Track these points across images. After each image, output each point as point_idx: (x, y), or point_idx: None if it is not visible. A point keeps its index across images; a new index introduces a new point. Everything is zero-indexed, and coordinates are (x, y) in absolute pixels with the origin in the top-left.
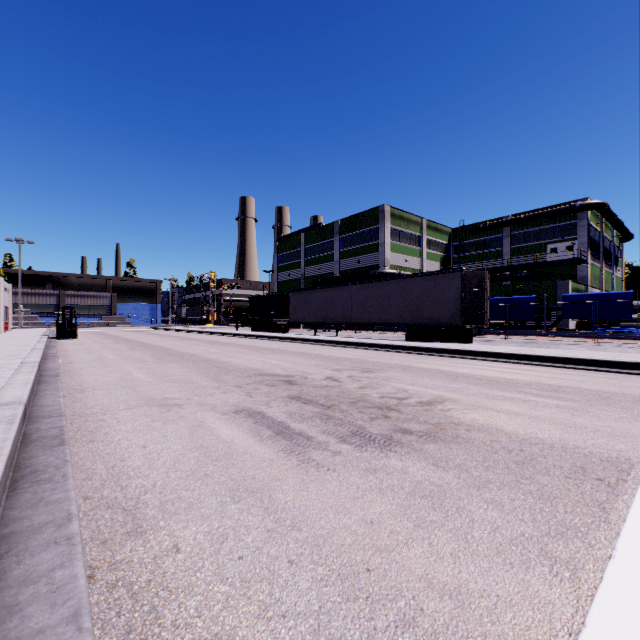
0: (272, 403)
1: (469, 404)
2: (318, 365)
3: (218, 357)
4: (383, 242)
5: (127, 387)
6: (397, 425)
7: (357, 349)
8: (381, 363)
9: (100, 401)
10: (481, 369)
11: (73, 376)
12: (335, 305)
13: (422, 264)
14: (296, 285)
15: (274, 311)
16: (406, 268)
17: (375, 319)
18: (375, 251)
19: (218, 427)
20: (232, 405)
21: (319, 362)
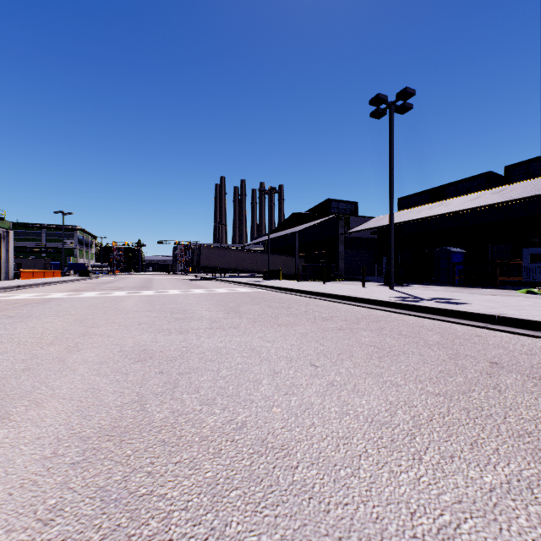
0: None
1: None
2: None
3: None
4: None
5: None
6: None
7: None
8: None
9: None
10: None
11: None
12: None
13: None
14: None
15: None
16: None
17: None
18: None
19: None
20: None
21: None
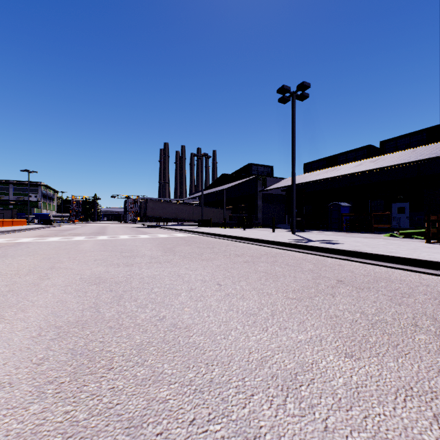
0: None
1: None
2: None
3: None
4: None
5: None
6: None
7: None
8: None
9: None
10: None
11: None
12: None
13: None
14: None
15: None
16: None
17: None
18: None
19: None
20: None
21: None
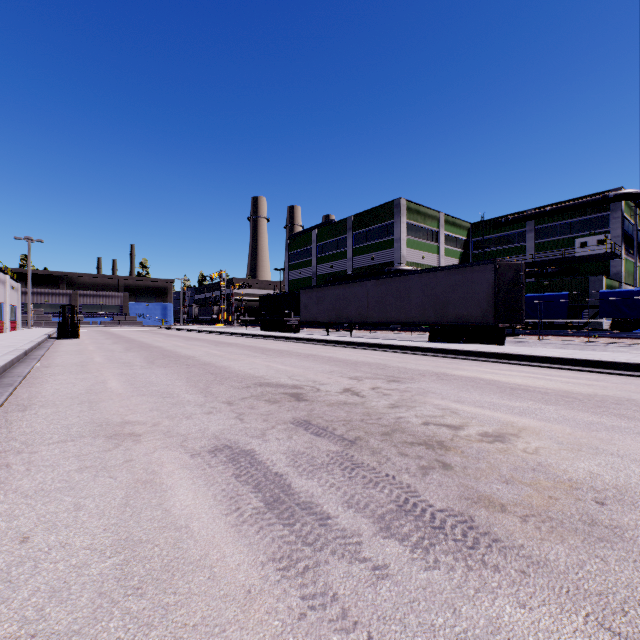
0: (269, 433)
1: (562, 439)
2: (332, 371)
3: (217, 360)
4: (399, 237)
5: (86, 402)
6: (470, 486)
7: (375, 351)
8: (408, 369)
9: (33, 426)
10: (537, 378)
11: (33, 385)
12: (349, 303)
13: (440, 261)
14: (307, 284)
15: (285, 310)
16: (423, 265)
17: (393, 318)
18: (390, 247)
19: (175, 486)
20: (211, 437)
21: (333, 367)
